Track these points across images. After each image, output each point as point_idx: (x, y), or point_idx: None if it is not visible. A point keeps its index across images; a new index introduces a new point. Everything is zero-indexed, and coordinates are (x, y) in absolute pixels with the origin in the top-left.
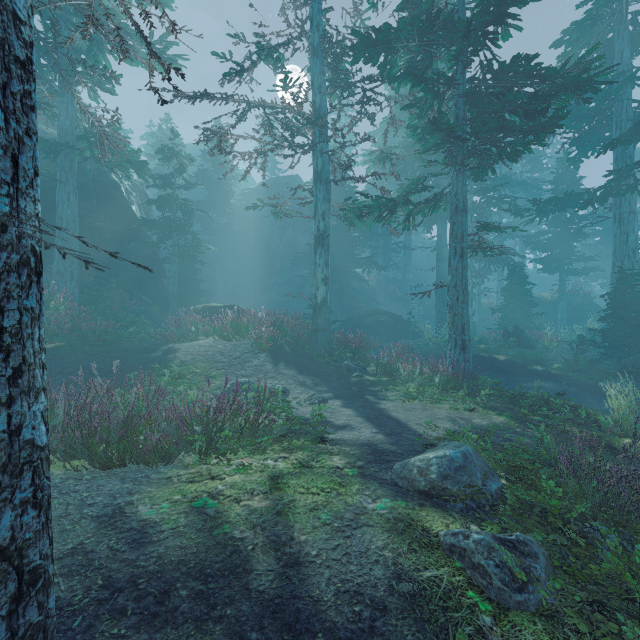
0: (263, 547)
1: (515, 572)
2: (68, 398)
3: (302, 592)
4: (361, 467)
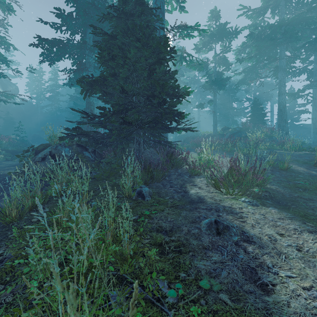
0: None
1: None
2: None
3: None
4: None
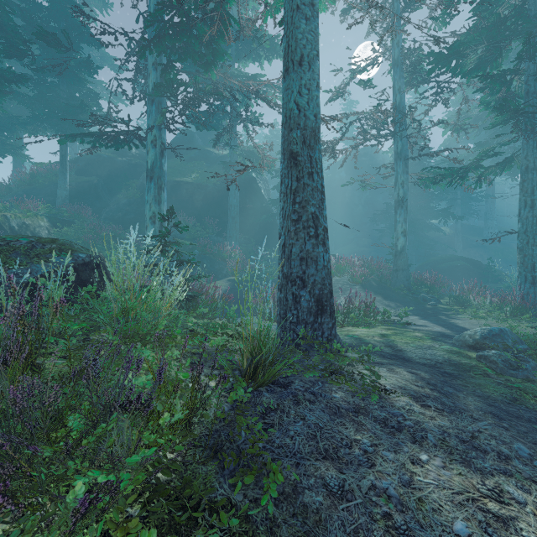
0: (384, 346)
1: (507, 357)
2: (273, 296)
3: (404, 355)
4: (433, 337)
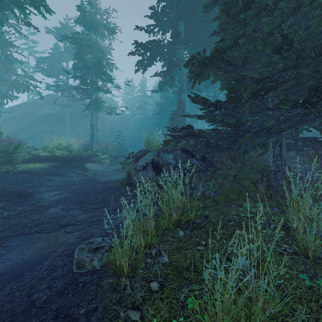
0: None
1: None
2: None
3: None
4: None
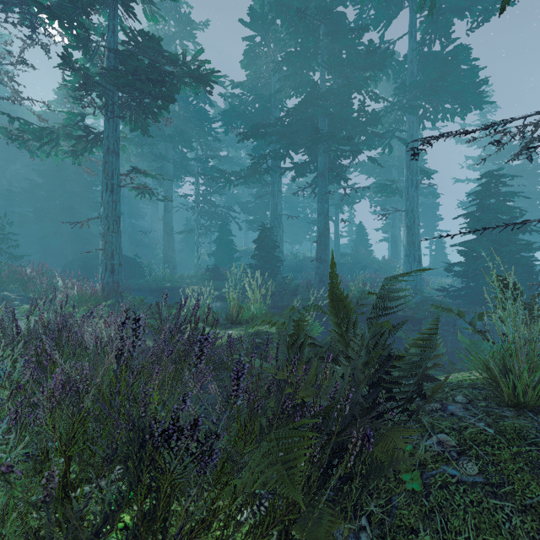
0: None
1: None
2: None
3: None
4: None
